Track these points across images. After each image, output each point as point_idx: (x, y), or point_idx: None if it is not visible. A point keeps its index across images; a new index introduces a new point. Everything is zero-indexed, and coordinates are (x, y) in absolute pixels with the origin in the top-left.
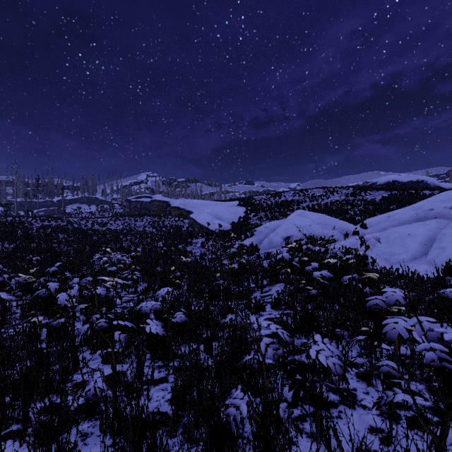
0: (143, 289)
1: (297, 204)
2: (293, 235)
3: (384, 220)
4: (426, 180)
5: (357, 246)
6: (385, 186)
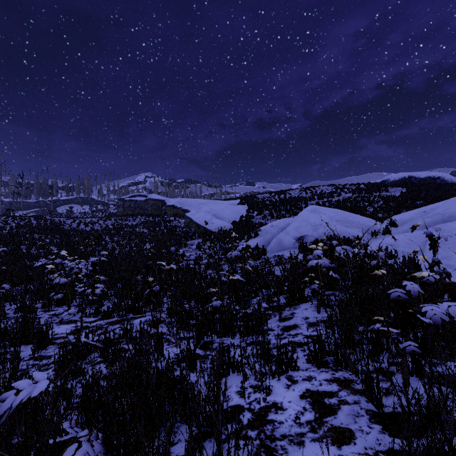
0: (105, 311)
1: (305, 201)
2: (307, 235)
3: (419, 216)
4: (443, 176)
5: (398, 247)
6: (400, 183)
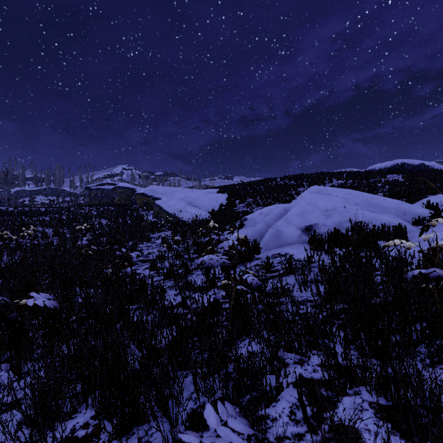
0: None
1: (294, 188)
2: (318, 223)
3: None
4: (432, 165)
5: None
6: (393, 170)
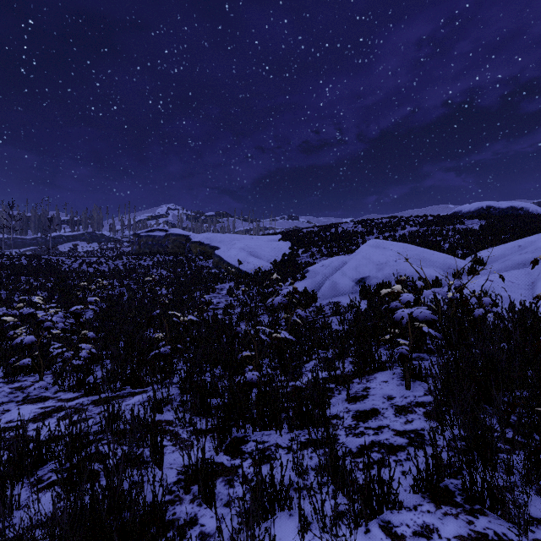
0: (89, 383)
1: (362, 236)
2: (370, 276)
3: (513, 252)
4: (527, 207)
5: (496, 291)
6: (476, 214)
